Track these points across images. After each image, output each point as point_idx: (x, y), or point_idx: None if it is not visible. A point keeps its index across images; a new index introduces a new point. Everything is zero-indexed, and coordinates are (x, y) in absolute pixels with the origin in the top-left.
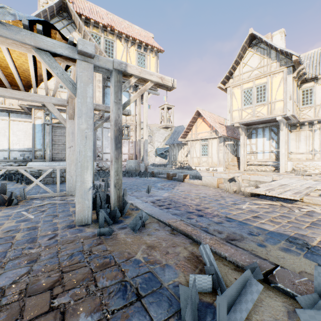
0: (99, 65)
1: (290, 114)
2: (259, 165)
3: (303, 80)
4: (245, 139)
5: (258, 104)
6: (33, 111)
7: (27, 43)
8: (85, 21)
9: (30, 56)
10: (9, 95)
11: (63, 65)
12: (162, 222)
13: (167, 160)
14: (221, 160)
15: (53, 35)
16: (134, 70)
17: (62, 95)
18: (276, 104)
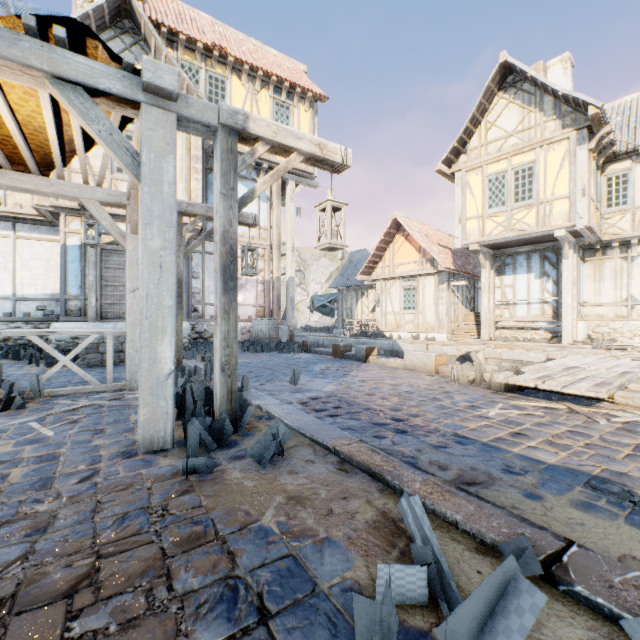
0: (189, 116)
1: (583, 224)
2: (519, 328)
3: (609, 156)
4: (491, 276)
5: (518, 205)
6: (62, 218)
7: (35, 66)
8: (168, 37)
9: (46, 99)
10: (8, 182)
11: (116, 117)
12: (320, 446)
13: (335, 320)
14: (444, 319)
15: (92, 52)
16: (263, 129)
17: (121, 187)
18: (555, 205)
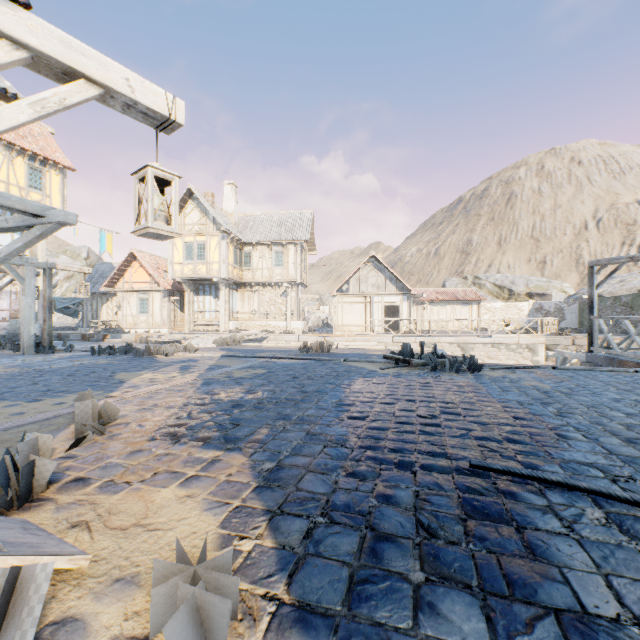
0: (39, 267)
1: (224, 277)
2: (206, 325)
3: (243, 243)
4: (192, 295)
5: (199, 262)
6: None
7: None
8: None
9: None
10: None
11: None
12: (83, 351)
13: (79, 320)
14: (167, 320)
15: None
16: (62, 267)
17: None
18: (214, 265)
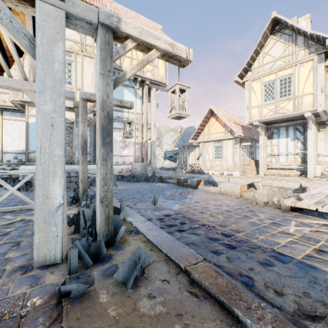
0: (75, 13)
1: (322, 109)
2: (281, 169)
3: None
4: (265, 139)
5: (282, 99)
6: (26, 108)
7: None
8: None
9: None
10: None
11: (29, 23)
12: (173, 262)
13: (177, 164)
14: (237, 164)
15: None
16: (132, 29)
17: None
18: (304, 98)
